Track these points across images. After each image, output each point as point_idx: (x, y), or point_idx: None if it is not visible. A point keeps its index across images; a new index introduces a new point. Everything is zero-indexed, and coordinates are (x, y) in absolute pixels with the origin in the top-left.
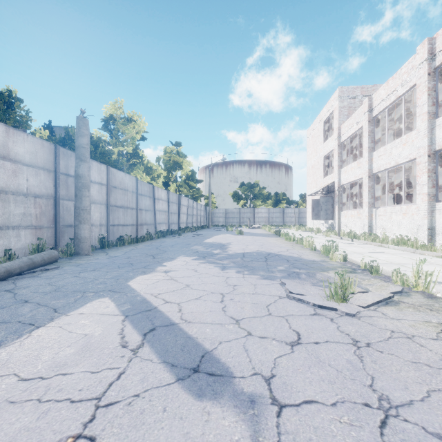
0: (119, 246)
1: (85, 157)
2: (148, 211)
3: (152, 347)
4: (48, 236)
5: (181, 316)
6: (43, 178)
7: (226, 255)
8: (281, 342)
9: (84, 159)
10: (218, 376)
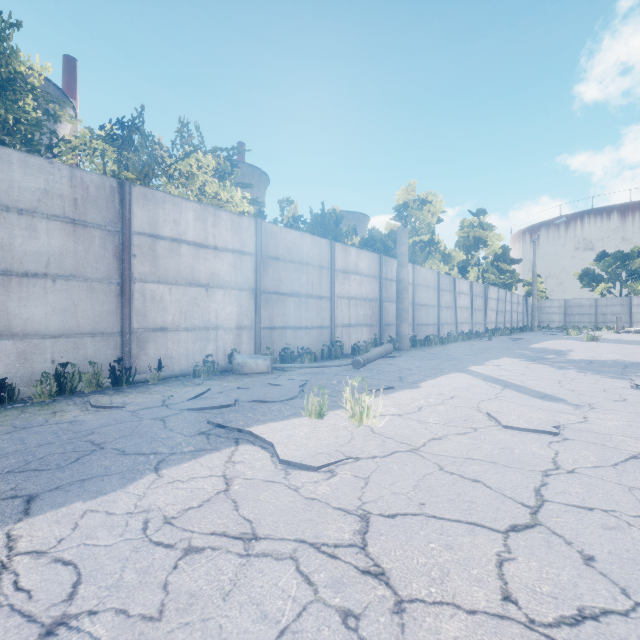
0: (427, 346)
1: (405, 262)
2: (448, 309)
3: (511, 389)
4: (376, 333)
5: (525, 384)
6: (373, 285)
7: (564, 360)
8: (606, 399)
9: (404, 265)
10: (556, 399)
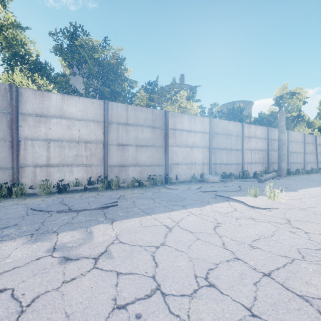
0: (297, 175)
1: (283, 130)
2: (311, 154)
3: None
4: (265, 167)
5: None
6: (264, 142)
7: None
8: None
9: (283, 131)
10: None
